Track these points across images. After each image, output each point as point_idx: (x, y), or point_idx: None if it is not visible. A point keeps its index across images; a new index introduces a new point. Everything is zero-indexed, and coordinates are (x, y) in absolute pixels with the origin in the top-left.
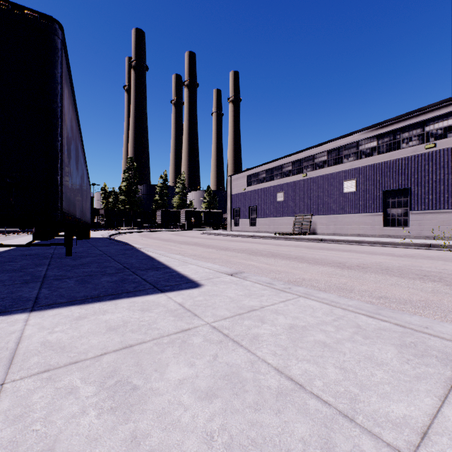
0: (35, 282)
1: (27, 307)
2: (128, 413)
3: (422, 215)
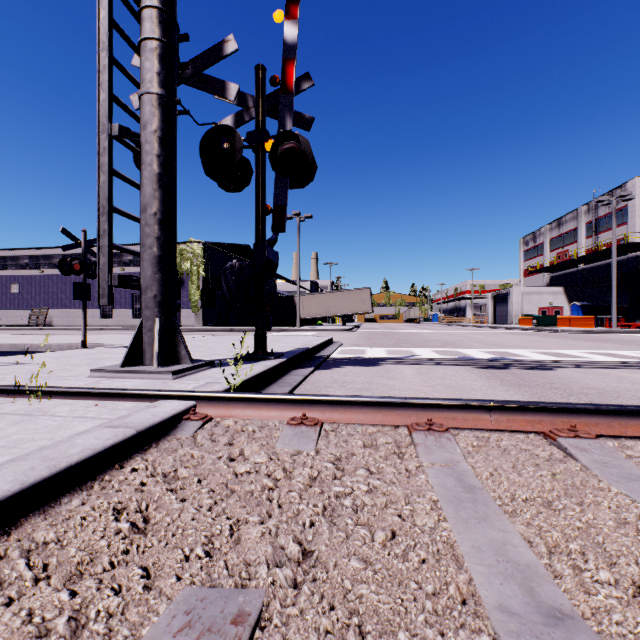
0: None
1: None
2: None
3: (120, 312)
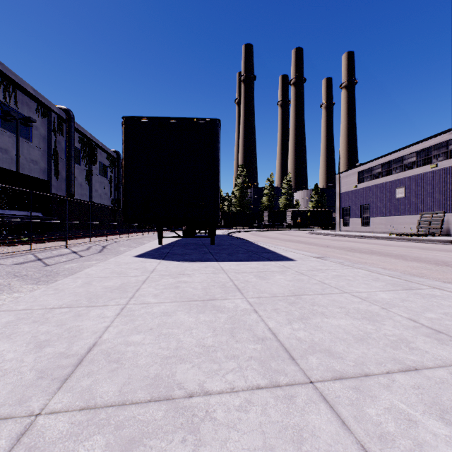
0: (208, 254)
1: (214, 260)
2: (264, 280)
3: None
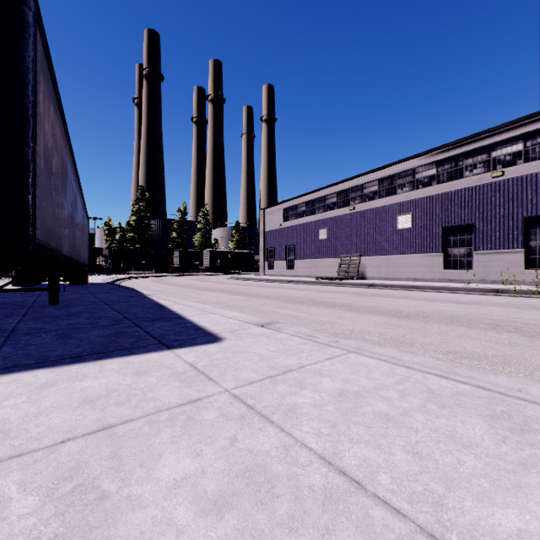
0: None
1: None
2: None
3: (488, 256)
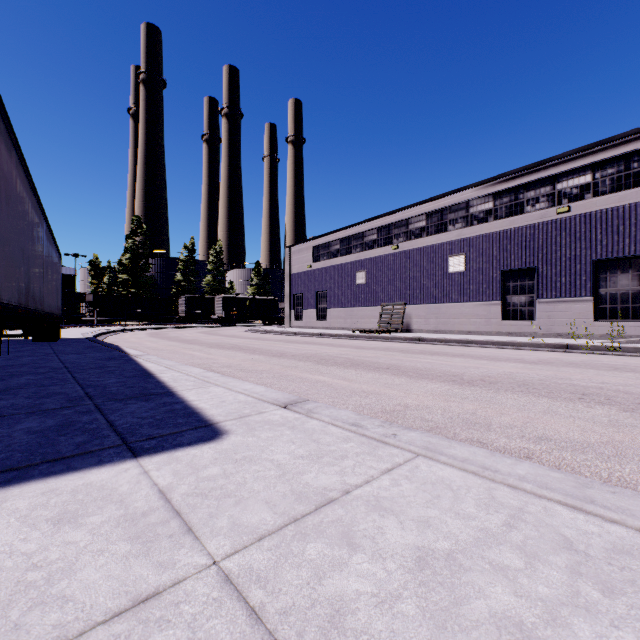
0: None
1: None
2: None
3: (553, 305)
